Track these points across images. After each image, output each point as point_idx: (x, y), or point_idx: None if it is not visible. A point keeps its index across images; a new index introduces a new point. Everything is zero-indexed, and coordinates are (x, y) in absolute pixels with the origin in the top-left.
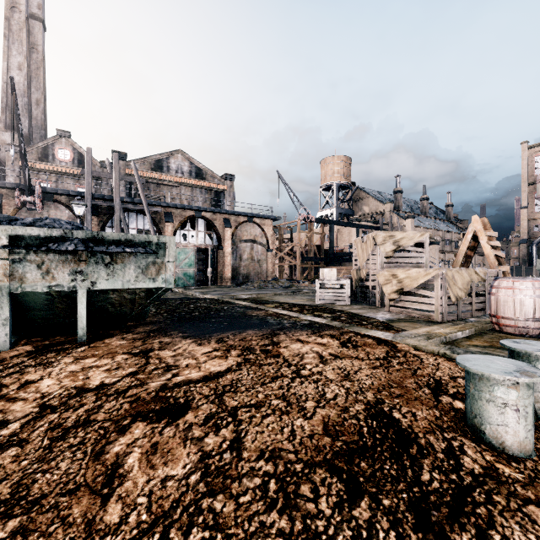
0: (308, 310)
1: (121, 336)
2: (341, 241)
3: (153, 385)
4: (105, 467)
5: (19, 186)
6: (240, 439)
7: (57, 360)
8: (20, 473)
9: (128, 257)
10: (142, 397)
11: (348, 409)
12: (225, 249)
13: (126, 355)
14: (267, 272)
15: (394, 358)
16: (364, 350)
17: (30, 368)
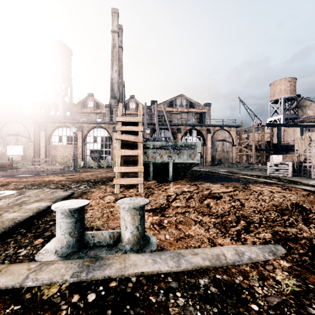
0: (262, 177)
1: (181, 180)
2: (287, 137)
3: (206, 192)
4: (205, 204)
5: None
6: (242, 204)
7: (168, 184)
8: (184, 203)
9: (184, 151)
10: (204, 194)
11: (283, 203)
12: (207, 145)
13: (189, 185)
14: (232, 158)
15: (312, 195)
16: (295, 191)
17: (162, 185)
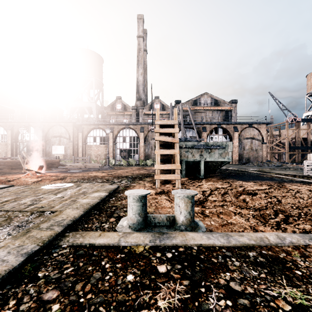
0: (298, 176)
1: (212, 178)
2: None
3: (240, 189)
4: (241, 200)
5: (149, 123)
6: (279, 200)
7: (201, 181)
8: (220, 198)
9: (216, 150)
10: (238, 191)
11: None
12: (234, 144)
13: (221, 182)
14: (261, 157)
15: None
16: None
17: (195, 182)
